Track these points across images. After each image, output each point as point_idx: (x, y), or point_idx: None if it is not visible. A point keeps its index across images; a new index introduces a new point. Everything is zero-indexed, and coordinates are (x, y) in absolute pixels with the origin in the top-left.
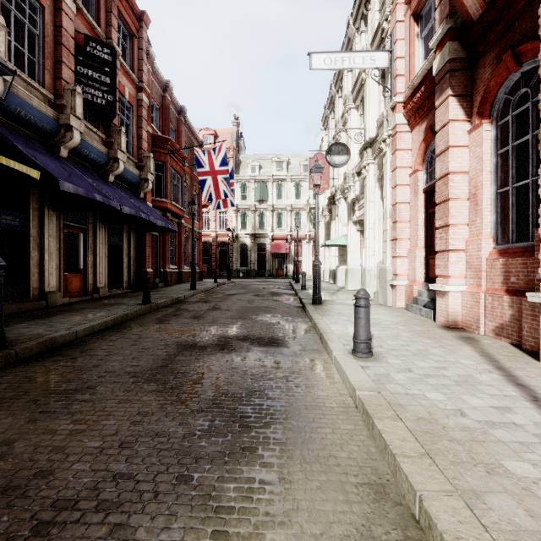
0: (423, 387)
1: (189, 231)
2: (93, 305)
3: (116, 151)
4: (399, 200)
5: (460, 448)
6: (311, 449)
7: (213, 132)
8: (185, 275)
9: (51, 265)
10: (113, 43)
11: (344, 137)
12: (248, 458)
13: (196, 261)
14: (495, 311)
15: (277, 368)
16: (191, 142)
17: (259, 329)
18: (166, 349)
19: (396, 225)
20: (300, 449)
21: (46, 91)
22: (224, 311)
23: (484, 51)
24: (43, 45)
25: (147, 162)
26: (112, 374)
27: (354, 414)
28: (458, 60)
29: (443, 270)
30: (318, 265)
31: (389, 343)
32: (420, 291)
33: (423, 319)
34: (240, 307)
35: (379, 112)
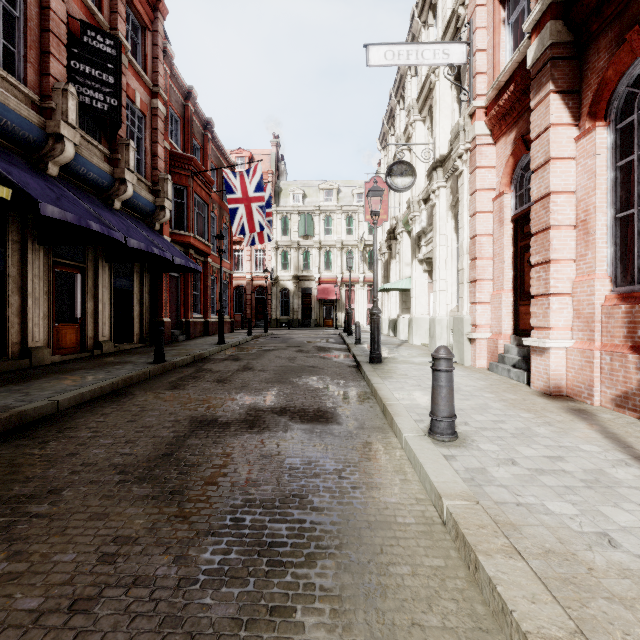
0: (539, 491)
1: (218, 272)
2: (90, 364)
3: (122, 170)
4: (479, 231)
5: (629, 616)
6: (381, 609)
7: (248, 153)
8: (213, 325)
9: (37, 313)
10: (119, 35)
11: (407, 157)
12: (279, 632)
13: (226, 309)
14: (616, 375)
15: (326, 456)
16: (220, 163)
17: (302, 397)
18: (174, 427)
19: (475, 263)
20: (363, 609)
21: (29, 90)
22: (257, 372)
23: (598, 31)
24: (25, 30)
25: (164, 186)
26: (91, 467)
27: (442, 537)
28: (562, 45)
29: (541, 320)
30: (377, 313)
31: (476, 419)
32: (507, 346)
33: (513, 384)
34: (278, 366)
35: (453, 123)
